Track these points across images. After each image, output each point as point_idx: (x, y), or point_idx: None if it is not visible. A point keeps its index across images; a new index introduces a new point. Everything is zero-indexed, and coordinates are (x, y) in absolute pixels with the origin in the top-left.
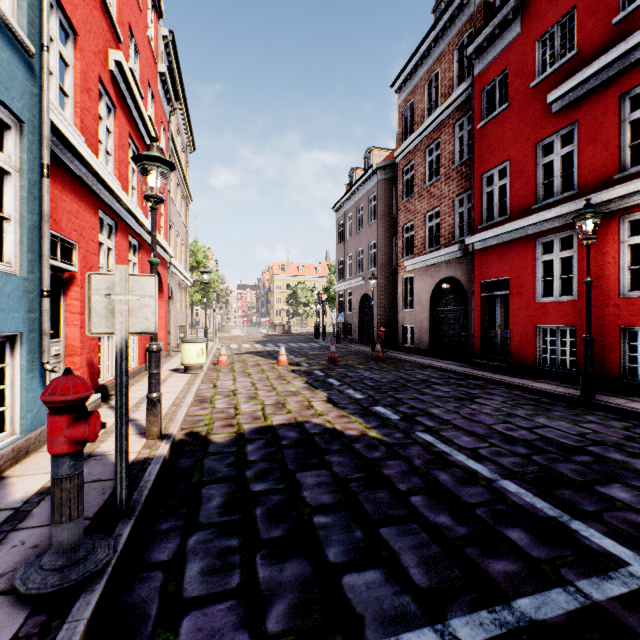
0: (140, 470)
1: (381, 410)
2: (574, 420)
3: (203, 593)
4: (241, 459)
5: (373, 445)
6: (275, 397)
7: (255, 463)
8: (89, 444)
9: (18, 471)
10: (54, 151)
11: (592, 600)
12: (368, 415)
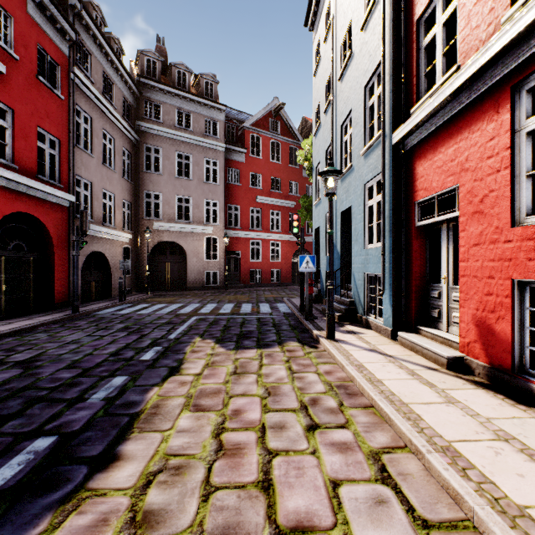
0: (317, 328)
1: (151, 354)
2: (54, 337)
3: (282, 320)
4: (278, 334)
5: (209, 335)
6: (237, 388)
7: (272, 333)
8: (362, 337)
9: (368, 330)
10: (415, 143)
11: (215, 316)
12: (174, 350)
